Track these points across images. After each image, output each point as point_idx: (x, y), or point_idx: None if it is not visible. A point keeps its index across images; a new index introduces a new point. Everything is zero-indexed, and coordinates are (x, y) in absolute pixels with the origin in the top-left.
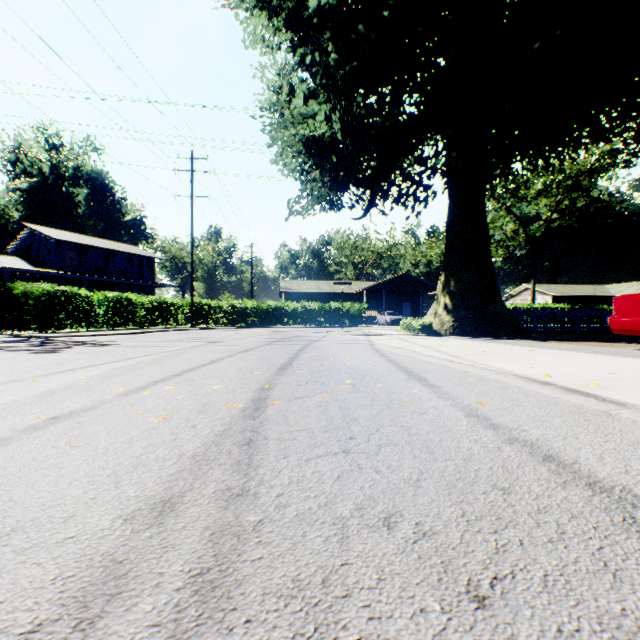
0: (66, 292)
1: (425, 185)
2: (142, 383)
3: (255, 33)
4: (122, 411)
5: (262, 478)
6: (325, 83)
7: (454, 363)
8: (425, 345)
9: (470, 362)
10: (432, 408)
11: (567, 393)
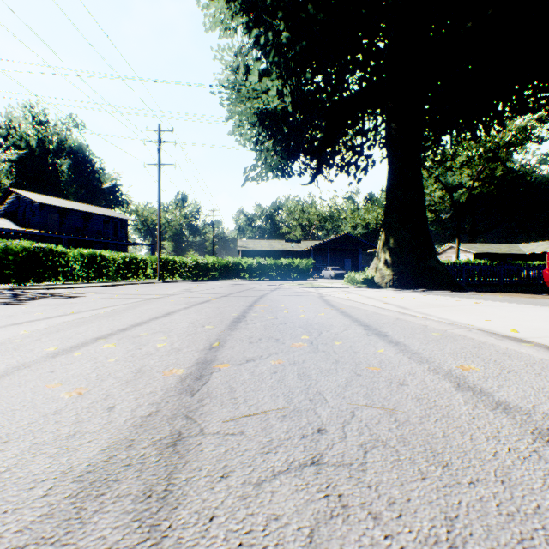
0: (44, 249)
1: (365, 155)
2: (81, 340)
3: (215, 17)
4: (33, 381)
5: (178, 540)
6: (277, 60)
7: (407, 315)
8: (372, 297)
9: (423, 314)
10: (410, 375)
11: None
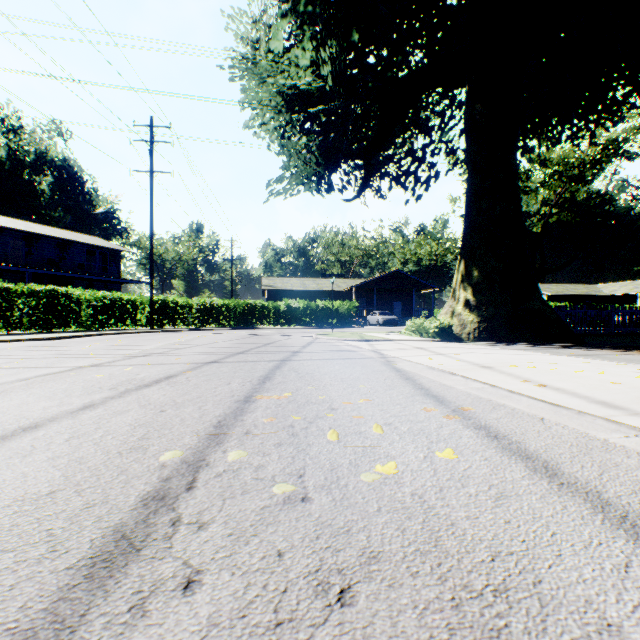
0: None
1: (428, 163)
2: None
3: None
4: None
5: None
6: (311, 11)
7: None
8: (486, 365)
9: None
10: None
11: None
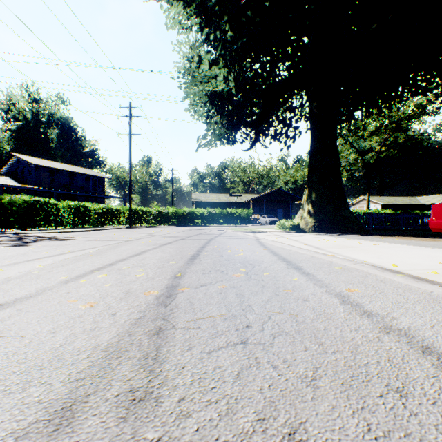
0: (40, 201)
1: (294, 126)
2: (82, 272)
3: (174, 19)
4: (58, 298)
5: (166, 376)
6: (223, 53)
7: (320, 254)
8: (296, 240)
9: (332, 253)
10: (311, 295)
11: (415, 281)
